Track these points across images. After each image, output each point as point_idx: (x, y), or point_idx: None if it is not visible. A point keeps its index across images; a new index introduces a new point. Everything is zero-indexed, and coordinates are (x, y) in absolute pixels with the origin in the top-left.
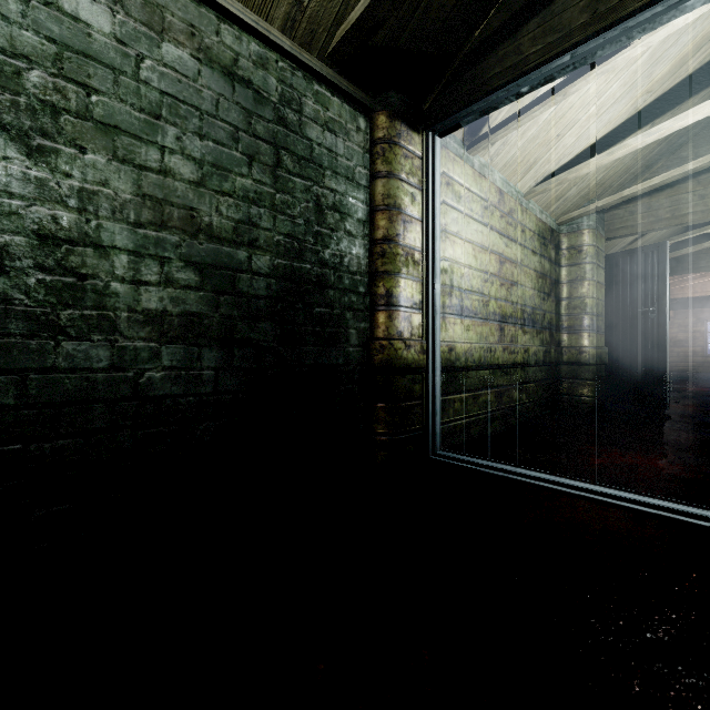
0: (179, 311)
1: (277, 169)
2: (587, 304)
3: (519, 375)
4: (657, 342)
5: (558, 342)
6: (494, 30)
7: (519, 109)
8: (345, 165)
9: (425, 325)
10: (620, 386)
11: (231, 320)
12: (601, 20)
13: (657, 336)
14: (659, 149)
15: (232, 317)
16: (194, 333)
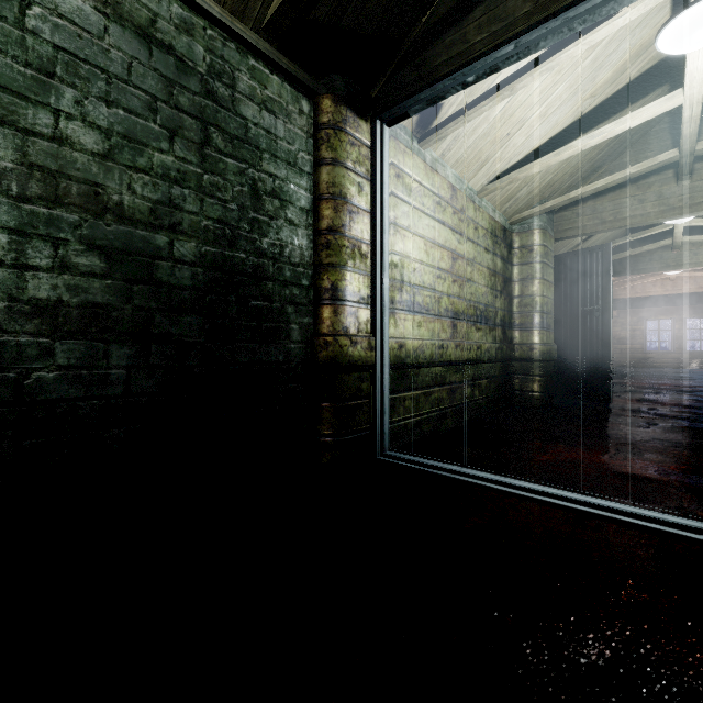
0: (78, 301)
1: (205, 147)
2: (537, 302)
3: (472, 372)
4: (601, 339)
5: (510, 339)
6: (441, 17)
7: (469, 102)
8: (286, 149)
9: (373, 321)
10: (568, 382)
11: (147, 312)
12: (544, 10)
13: (601, 334)
14: (603, 154)
15: (148, 310)
16: (99, 327)
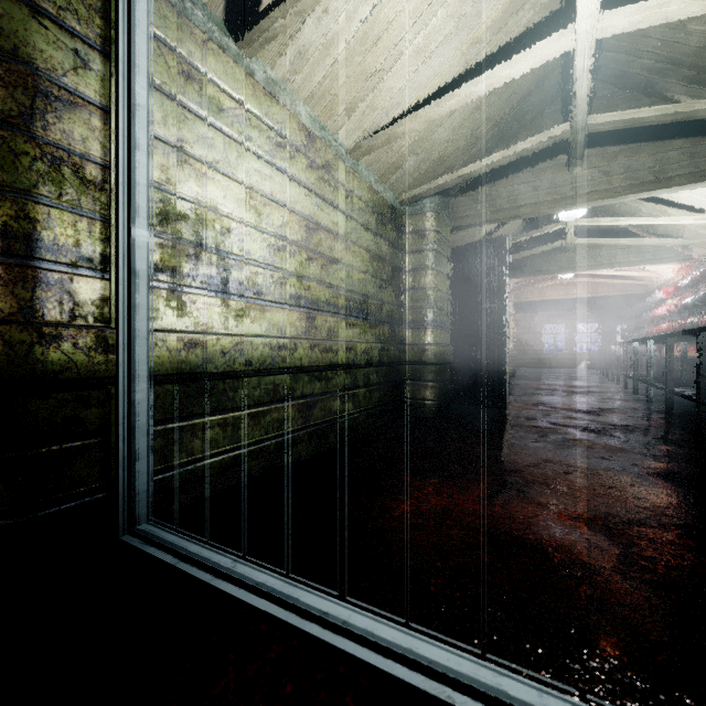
0: None
1: None
2: (430, 296)
3: (343, 379)
4: (498, 339)
5: (401, 338)
6: None
7: None
8: None
9: (114, 300)
10: (466, 386)
11: None
12: None
13: (498, 334)
14: (497, 130)
15: None
16: None
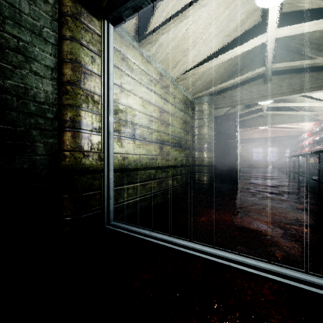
0: None
1: None
2: (206, 137)
3: (172, 172)
4: (234, 155)
5: (194, 155)
6: None
7: (163, 21)
8: (31, 22)
9: (103, 142)
10: (220, 175)
11: None
12: None
13: (234, 153)
14: (234, 68)
15: None
16: None
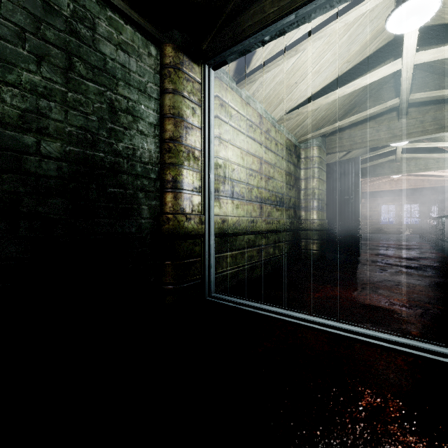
0: None
1: (69, 72)
2: (315, 193)
3: (274, 238)
4: (354, 216)
5: (299, 216)
6: None
7: (269, 58)
8: (138, 80)
9: (203, 204)
10: (335, 243)
11: (16, 195)
12: None
13: (354, 213)
14: (355, 100)
15: (17, 193)
16: None
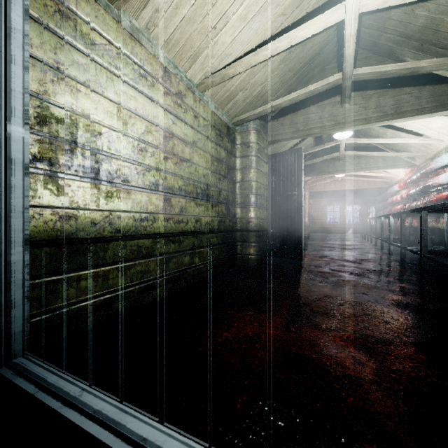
0: None
1: None
2: (253, 186)
3: (191, 242)
4: (297, 215)
5: (234, 214)
6: None
7: None
8: None
9: None
10: (277, 245)
11: None
12: None
13: (297, 211)
14: (296, 78)
15: None
16: None
